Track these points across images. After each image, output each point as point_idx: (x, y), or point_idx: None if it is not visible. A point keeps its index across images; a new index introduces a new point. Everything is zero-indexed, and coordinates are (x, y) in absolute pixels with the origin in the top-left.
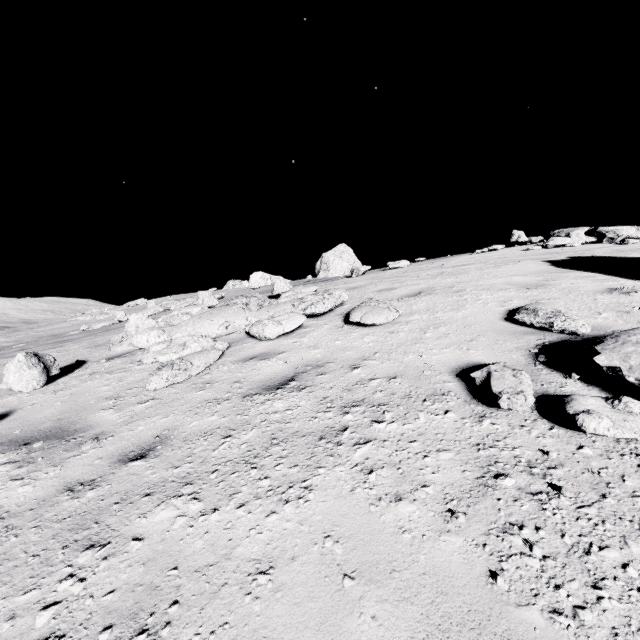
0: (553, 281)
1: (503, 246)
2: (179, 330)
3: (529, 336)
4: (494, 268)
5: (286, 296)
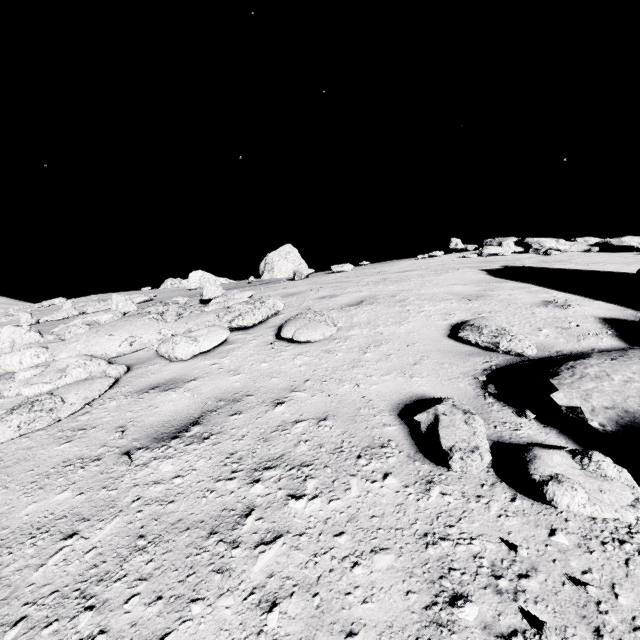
0: (492, 292)
1: (442, 253)
2: (65, 348)
3: (475, 358)
4: (435, 276)
5: (215, 303)
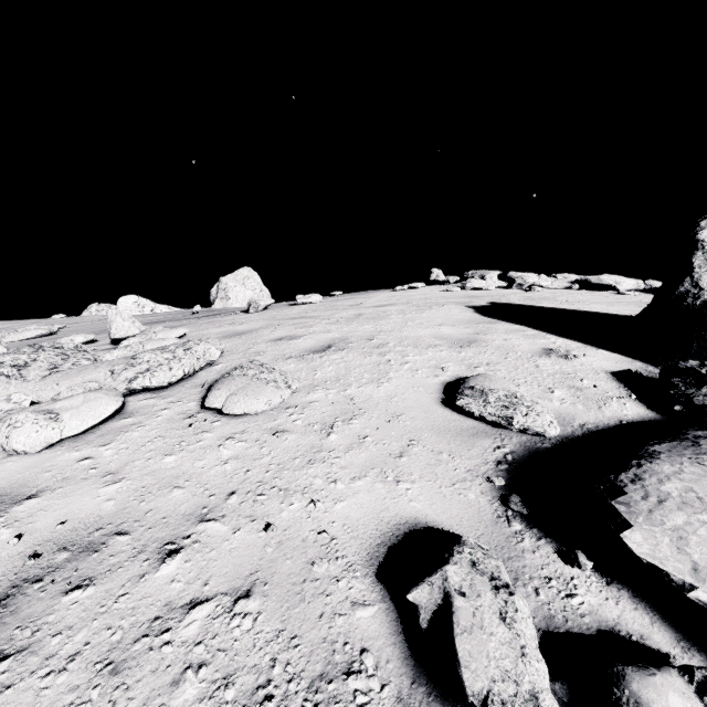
0: (485, 335)
1: (423, 284)
2: None
3: (482, 440)
4: (418, 312)
5: (125, 345)
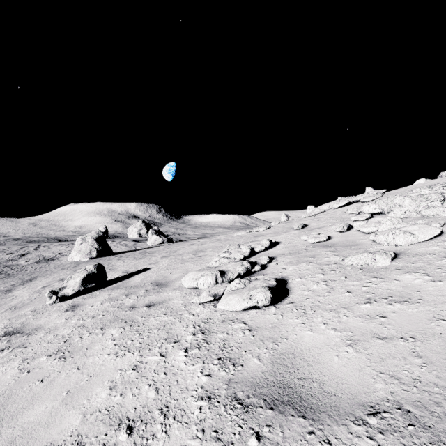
0: None
1: None
2: (316, 208)
3: None
4: None
5: None
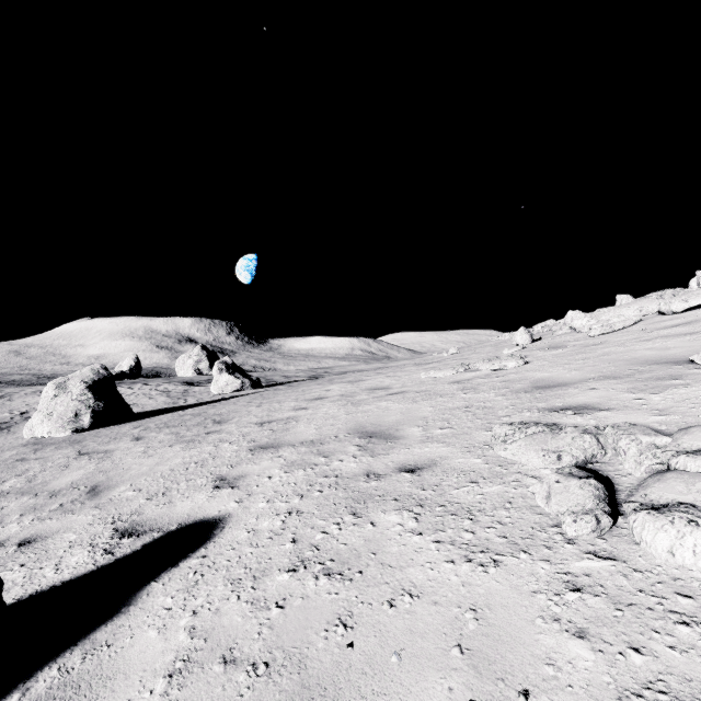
0: None
1: None
2: (603, 315)
3: None
4: None
5: None
